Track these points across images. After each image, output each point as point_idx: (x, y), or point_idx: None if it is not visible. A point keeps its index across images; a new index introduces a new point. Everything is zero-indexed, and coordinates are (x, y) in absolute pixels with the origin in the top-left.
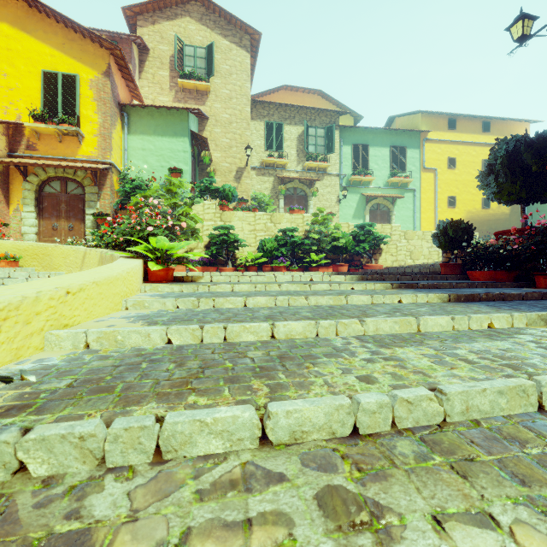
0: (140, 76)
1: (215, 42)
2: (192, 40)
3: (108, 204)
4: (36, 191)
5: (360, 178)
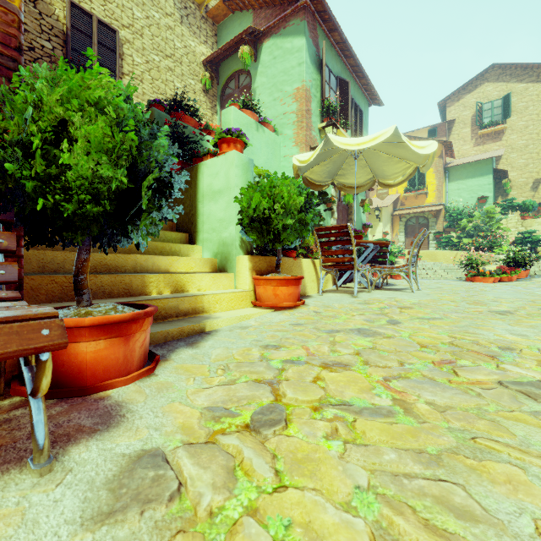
0: (448, 139)
1: (511, 89)
2: (489, 98)
3: (441, 226)
4: (404, 225)
5: None
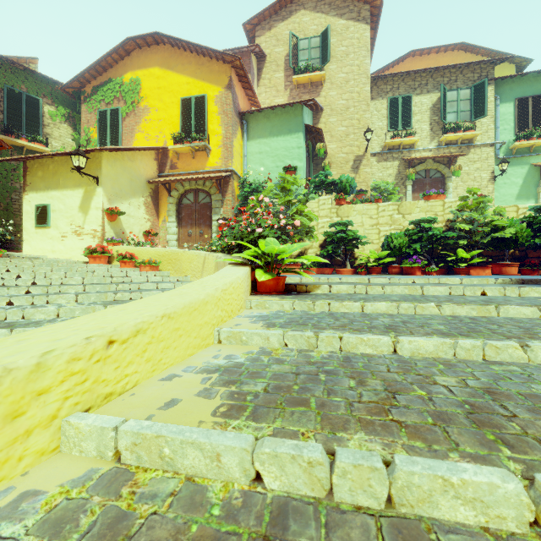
0: (258, 84)
1: (330, 25)
2: (306, 32)
3: (230, 209)
4: (176, 204)
5: (529, 142)
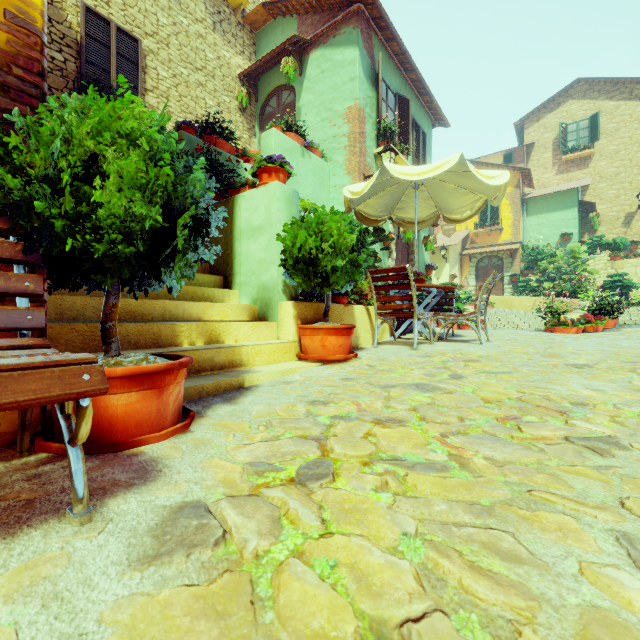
0: (526, 165)
1: (599, 108)
2: (574, 117)
3: (518, 268)
4: (475, 266)
5: None
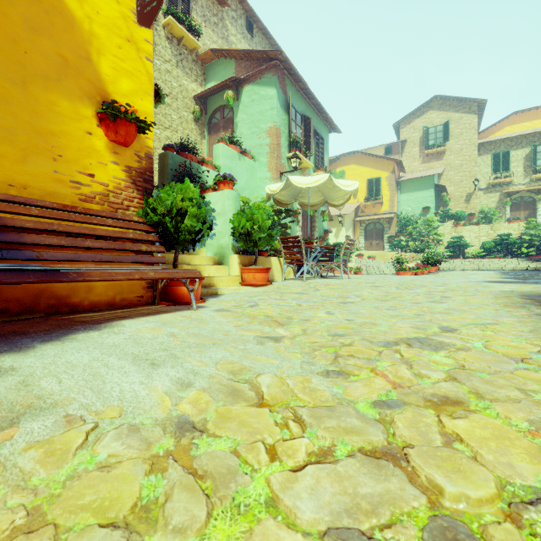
0: (401, 156)
1: (450, 118)
2: (433, 123)
3: (394, 231)
4: (364, 230)
5: None
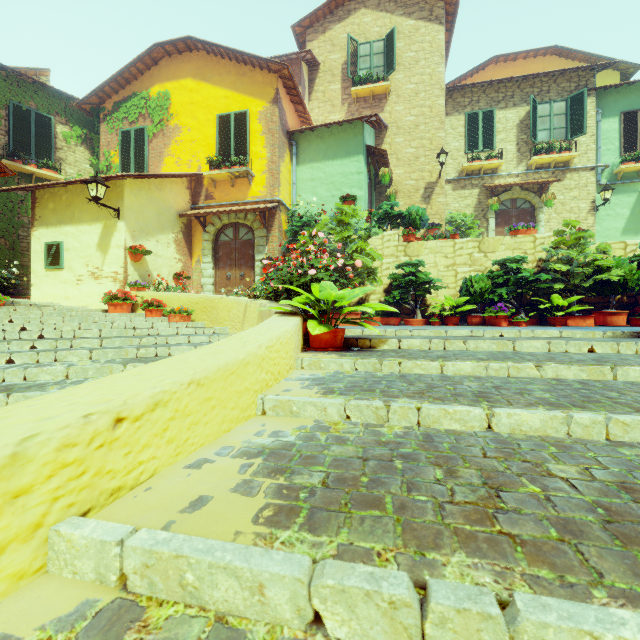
0: (310, 98)
1: (396, 27)
2: (368, 35)
3: (276, 247)
4: (213, 241)
5: (638, 165)
